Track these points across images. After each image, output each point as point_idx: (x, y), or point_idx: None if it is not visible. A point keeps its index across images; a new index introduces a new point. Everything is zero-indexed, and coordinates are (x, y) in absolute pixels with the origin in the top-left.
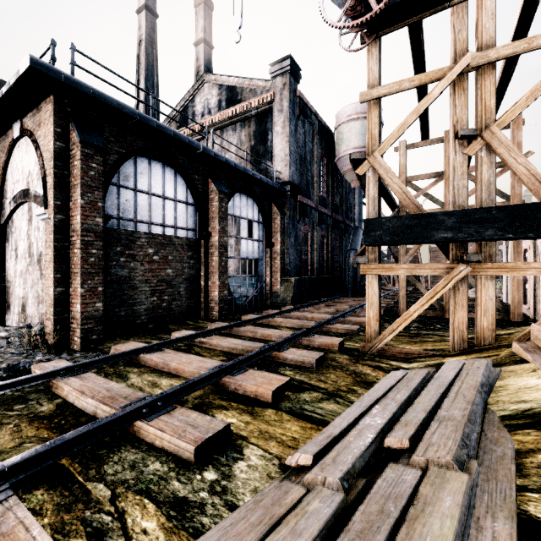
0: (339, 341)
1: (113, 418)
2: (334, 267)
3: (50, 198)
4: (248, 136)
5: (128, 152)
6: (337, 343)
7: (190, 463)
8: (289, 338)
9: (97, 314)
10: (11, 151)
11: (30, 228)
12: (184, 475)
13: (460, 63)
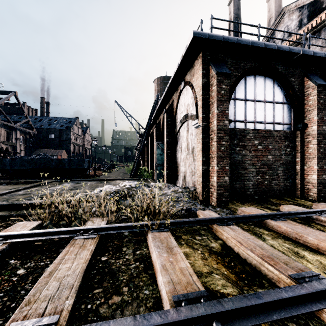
0: None
1: (300, 292)
2: None
3: (199, 113)
4: None
5: (241, 74)
6: None
7: None
8: None
9: (225, 184)
10: (179, 97)
11: (187, 135)
12: None
13: None
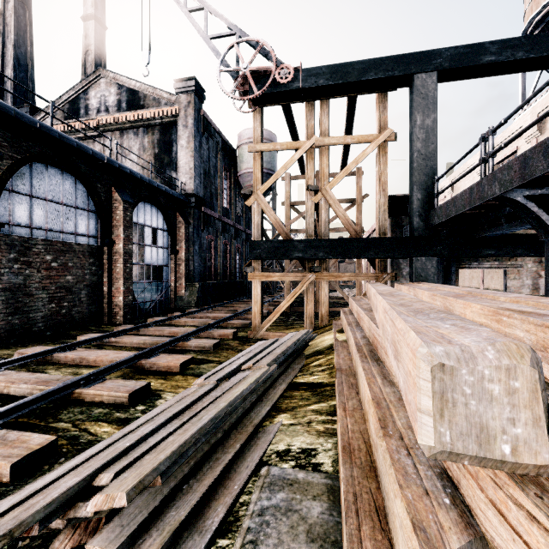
0: (233, 332)
1: (59, 387)
2: (236, 272)
3: None
4: (152, 143)
5: (23, 158)
6: (231, 333)
7: (125, 405)
8: (193, 332)
9: None
10: None
11: None
12: (122, 410)
13: (309, 141)
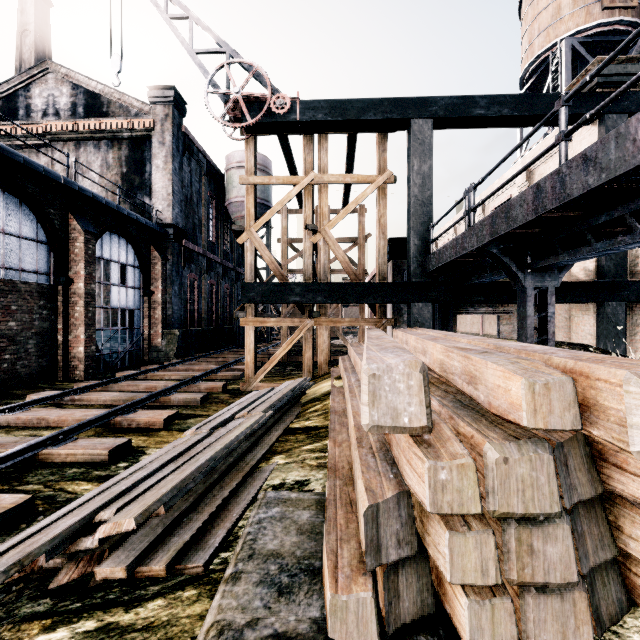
0: (222, 384)
1: (22, 448)
2: (224, 318)
3: None
4: (119, 160)
5: None
6: (221, 386)
7: (104, 464)
8: (176, 385)
9: None
10: None
11: None
12: (102, 468)
13: (308, 178)
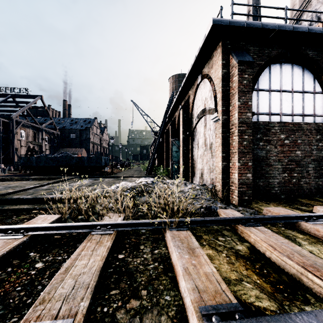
0: None
1: None
2: None
3: (219, 107)
4: None
5: (265, 62)
6: None
7: None
8: None
9: (248, 182)
10: (196, 92)
11: (205, 130)
12: None
13: None
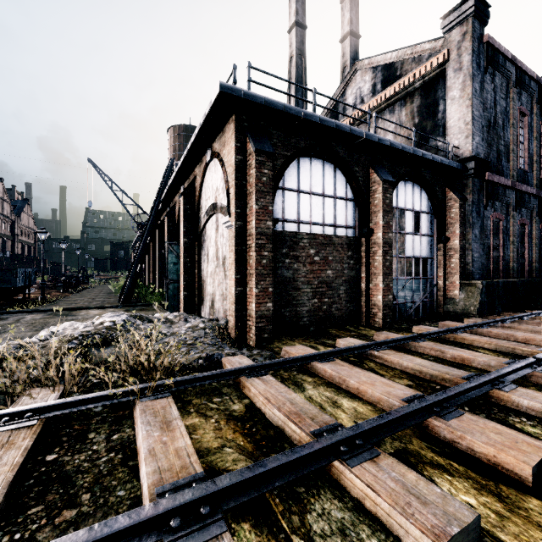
0: None
1: (310, 450)
2: (541, 267)
3: (232, 207)
4: (410, 114)
5: (292, 154)
6: None
7: None
8: (510, 370)
9: (268, 314)
10: (204, 174)
11: (217, 236)
12: None
13: None
